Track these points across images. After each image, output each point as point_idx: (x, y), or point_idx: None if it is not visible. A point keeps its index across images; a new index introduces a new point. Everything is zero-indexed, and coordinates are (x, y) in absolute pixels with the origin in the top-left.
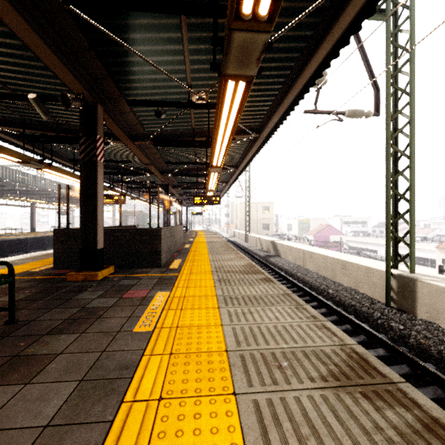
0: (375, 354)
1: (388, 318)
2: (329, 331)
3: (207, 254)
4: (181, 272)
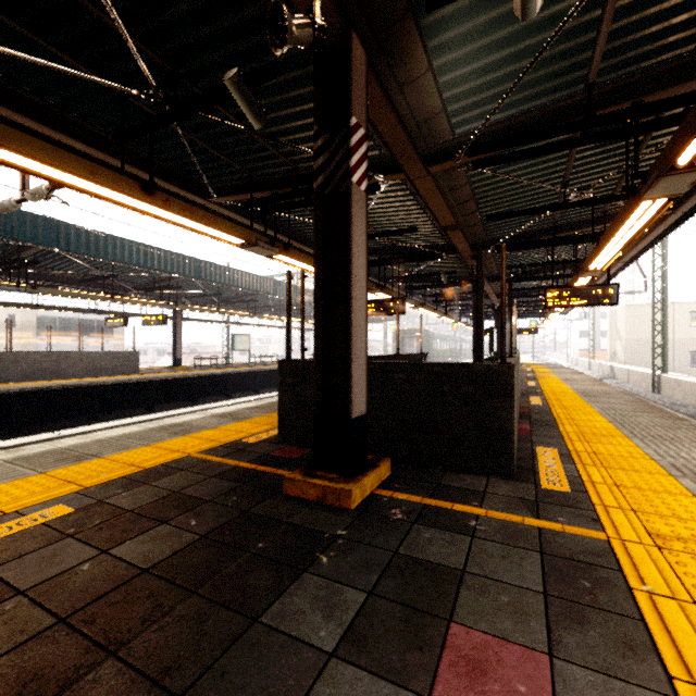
0: None
1: None
2: None
3: (623, 437)
4: (609, 525)
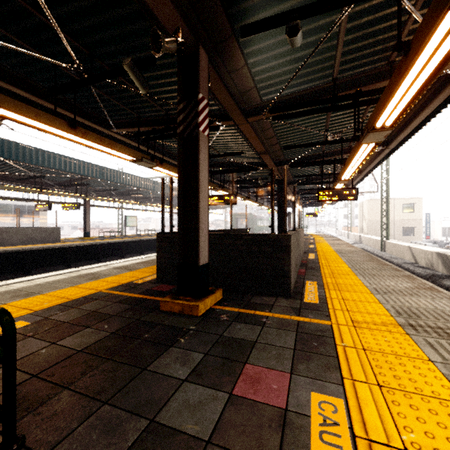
0: None
1: None
2: None
3: (354, 275)
4: (333, 318)
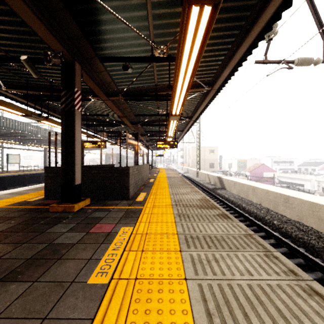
0: None
1: None
2: None
3: (167, 188)
4: (145, 205)
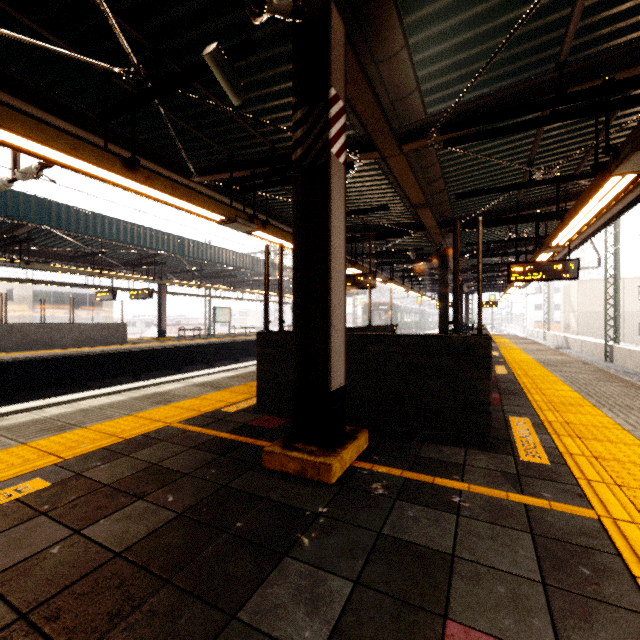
0: None
1: None
2: None
3: (592, 406)
4: (596, 502)
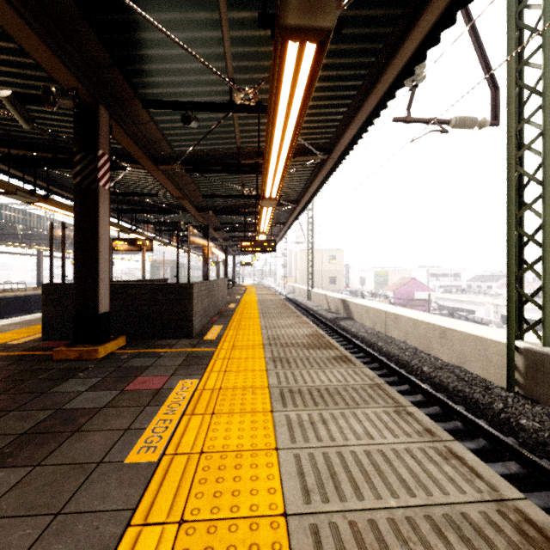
0: (506, 471)
1: (515, 412)
2: (463, 464)
3: (258, 318)
4: (220, 346)
